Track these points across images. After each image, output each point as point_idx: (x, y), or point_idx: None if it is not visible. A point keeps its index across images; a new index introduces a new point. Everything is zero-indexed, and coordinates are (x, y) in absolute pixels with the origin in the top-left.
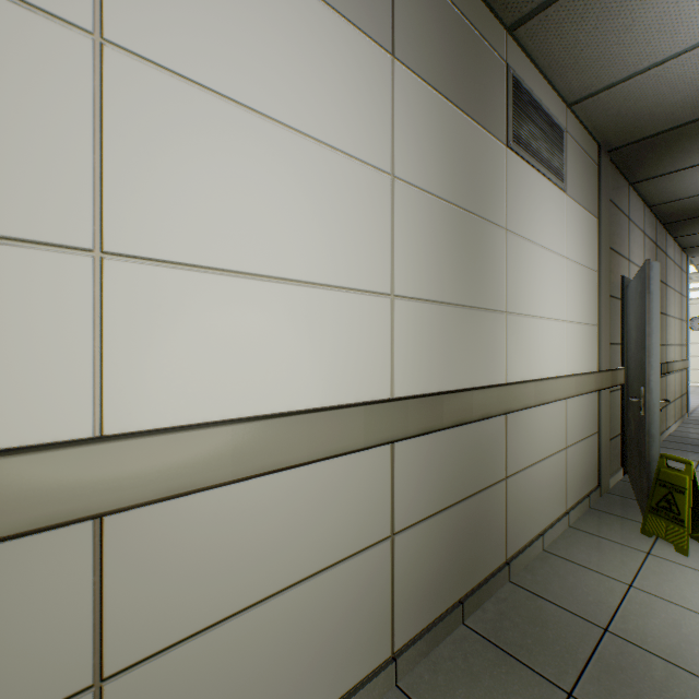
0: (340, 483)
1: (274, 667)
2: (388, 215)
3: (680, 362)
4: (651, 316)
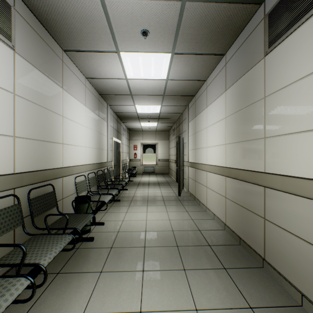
0: (219, 180)
1: (214, 201)
2: (225, 127)
3: None
4: None
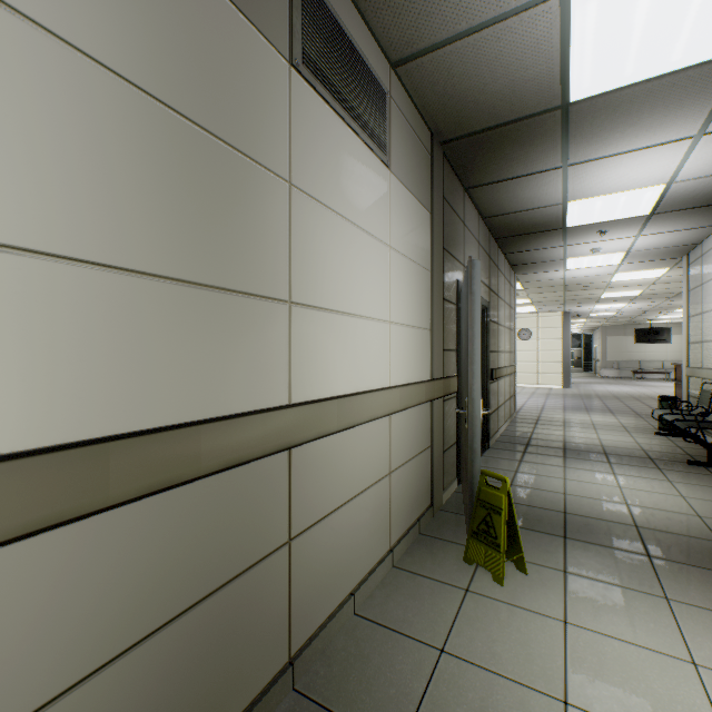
0: None
1: None
2: None
3: (510, 367)
4: (474, 319)
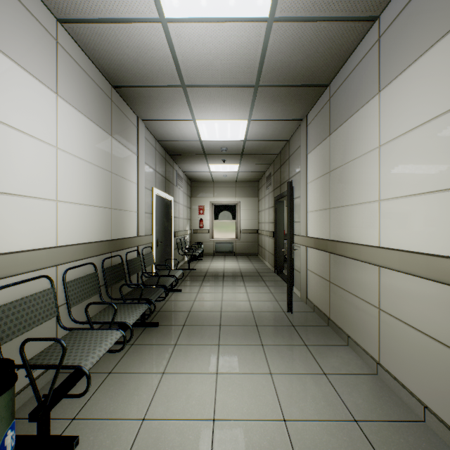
0: None
1: (421, 363)
2: None
3: None
4: None
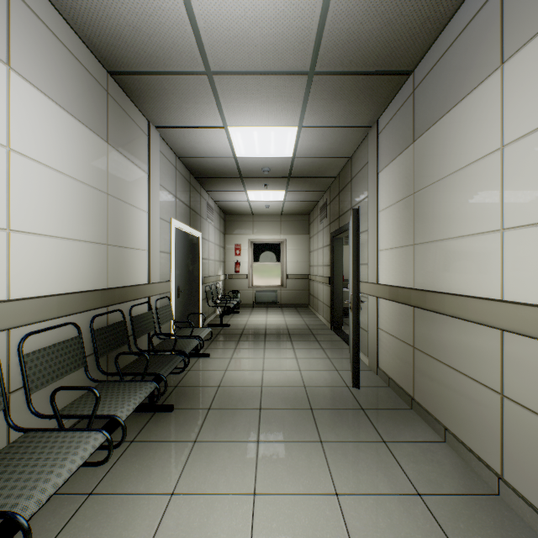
0: None
1: None
2: None
3: None
4: None
